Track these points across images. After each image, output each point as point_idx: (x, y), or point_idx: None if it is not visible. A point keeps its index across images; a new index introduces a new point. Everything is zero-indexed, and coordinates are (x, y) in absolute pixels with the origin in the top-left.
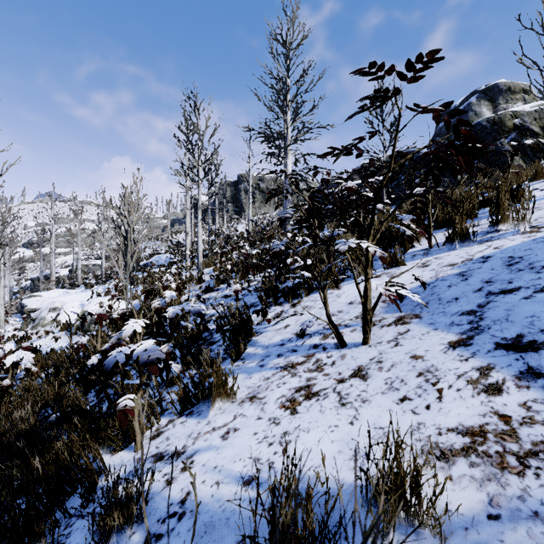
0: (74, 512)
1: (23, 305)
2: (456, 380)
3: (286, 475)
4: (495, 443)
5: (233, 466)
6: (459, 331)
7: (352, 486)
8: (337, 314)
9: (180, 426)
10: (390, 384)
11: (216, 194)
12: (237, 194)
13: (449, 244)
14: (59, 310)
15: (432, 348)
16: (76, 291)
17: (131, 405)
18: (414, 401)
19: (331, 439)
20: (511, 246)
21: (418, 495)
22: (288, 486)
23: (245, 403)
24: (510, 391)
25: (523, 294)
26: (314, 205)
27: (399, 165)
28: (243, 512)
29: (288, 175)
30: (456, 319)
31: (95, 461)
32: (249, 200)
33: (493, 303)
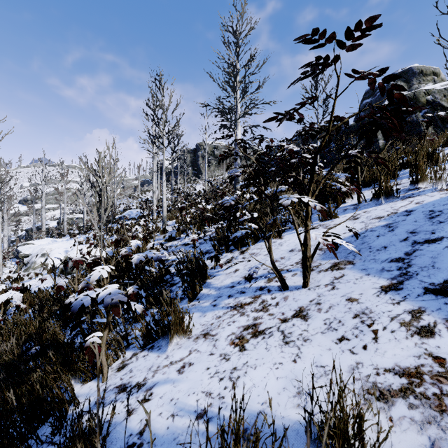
0: (45, 439)
1: (18, 251)
2: (390, 322)
3: (234, 419)
4: (432, 385)
5: (187, 399)
6: (389, 276)
7: (296, 424)
8: (280, 260)
9: (142, 359)
10: (329, 324)
11: (177, 159)
12: (196, 159)
13: (375, 200)
14: (47, 256)
15: (365, 292)
16: (62, 240)
17: (98, 342)
18: (351, 341)
19: (276, 375)
20: (430, 202)
21: (362, 438)
22: (236, 430)
23: (199, 339)
24: (442, 334)
25: (446, 243)
26: (259, 166)
27: (336, 128)
28: (195, 445)
29: (237, 140)
30: (386, 265)
31: (66, 391)
32: (205, 164)
33: (419, 251)
